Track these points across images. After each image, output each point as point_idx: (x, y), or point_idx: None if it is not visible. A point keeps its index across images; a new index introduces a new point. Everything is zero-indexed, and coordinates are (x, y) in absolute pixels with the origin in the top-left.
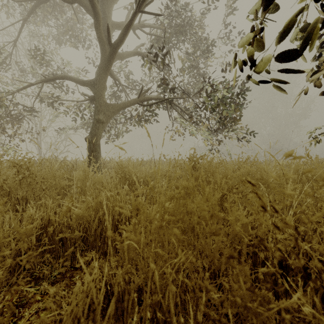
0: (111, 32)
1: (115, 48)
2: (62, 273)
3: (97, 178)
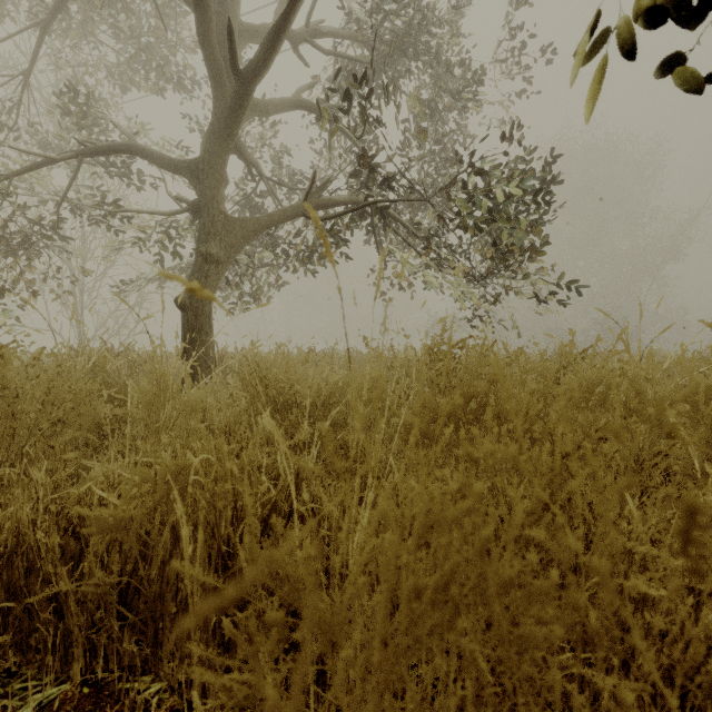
0: (239, 49)
1: (247, 82)
2: (49, 708)
3: (188, 398)
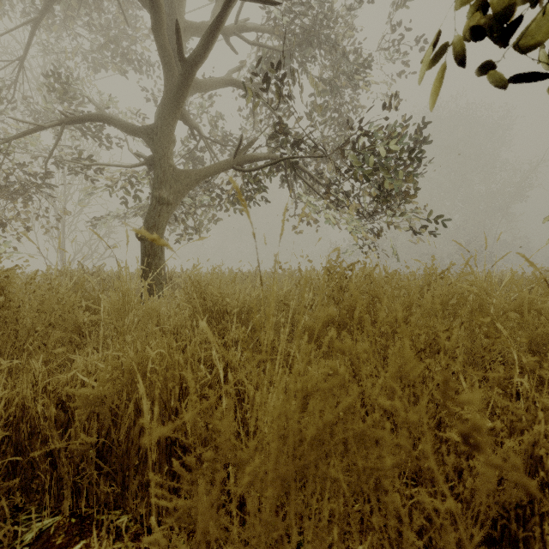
0: (184, 41)
1: (190, 67)
2: (47, 532)
3: (146, 308)
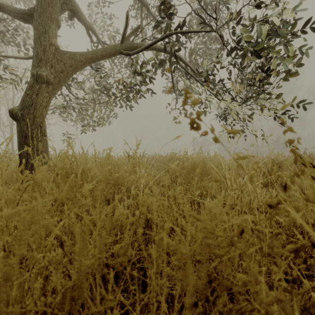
0: None
1: None
2: None
3: None
